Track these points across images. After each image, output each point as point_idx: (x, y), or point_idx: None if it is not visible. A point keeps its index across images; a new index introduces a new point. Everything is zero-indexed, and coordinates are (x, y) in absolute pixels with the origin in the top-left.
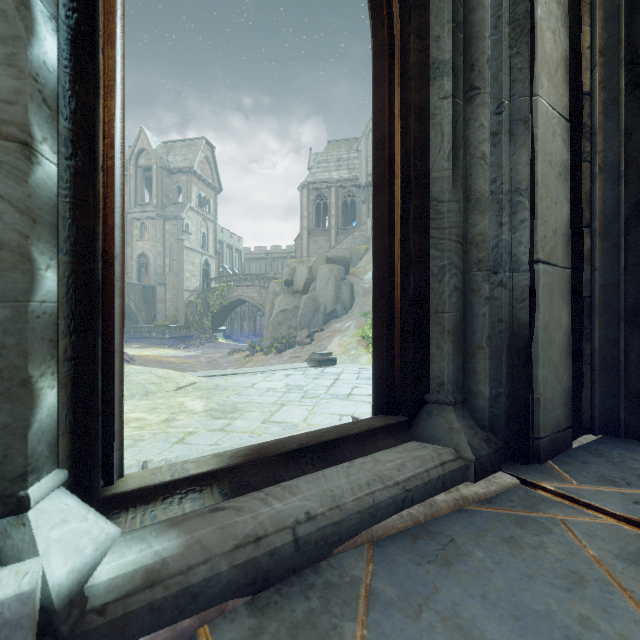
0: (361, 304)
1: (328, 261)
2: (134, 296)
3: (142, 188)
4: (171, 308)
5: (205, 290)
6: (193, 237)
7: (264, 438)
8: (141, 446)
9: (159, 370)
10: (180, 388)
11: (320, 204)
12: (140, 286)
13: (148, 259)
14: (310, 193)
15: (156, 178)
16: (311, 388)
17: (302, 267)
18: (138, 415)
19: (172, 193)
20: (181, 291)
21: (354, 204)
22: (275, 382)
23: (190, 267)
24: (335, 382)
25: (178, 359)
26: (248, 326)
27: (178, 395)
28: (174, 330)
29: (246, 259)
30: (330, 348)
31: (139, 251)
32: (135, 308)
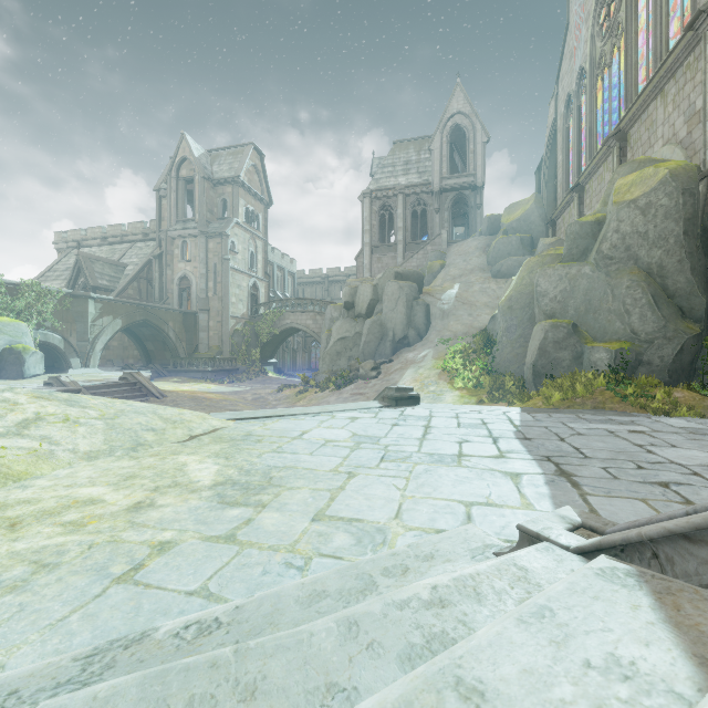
0: (439, 329)
1: (397, 277)
2: (174, 324)
3: (184, 202)
4: (215, 337)
5: (253, 317)
6: (240, 257)
7: (316, 583)
8: (35, 589)
9: (169, 409)
10: (192, 438)
11: (384, 216)
12: (180, 312)
13: (190, 282)
14: (373, 203)
15: (199, 190)
16: (392, 441)
17: (365, 286)
18: (94, 492)
19: (216, 207)
20: (226, 318)
21: (424, 215)
22: (335, 430)
23: (236, 291)
24: (427, 431)
25: (219, 395)
26: (302, 359)
27: (183, 450)
28: (218, 362)
29: (300, 284)
30: (402, 383)
31: (180, 273)
32: (175, 337)
